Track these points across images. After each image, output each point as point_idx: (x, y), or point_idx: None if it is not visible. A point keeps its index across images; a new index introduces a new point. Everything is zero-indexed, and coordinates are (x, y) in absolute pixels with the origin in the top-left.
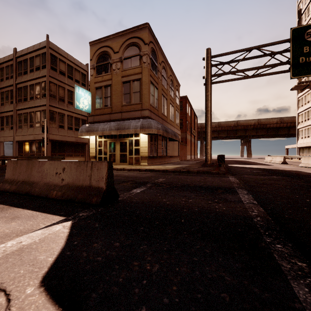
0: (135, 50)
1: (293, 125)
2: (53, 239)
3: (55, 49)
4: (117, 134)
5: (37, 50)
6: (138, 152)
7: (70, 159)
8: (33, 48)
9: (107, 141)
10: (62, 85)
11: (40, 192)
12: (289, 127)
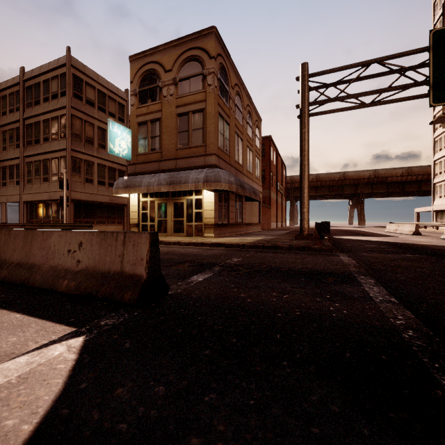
0: (196, 67)
1: (426, 178)
2: (44, 376)
3: (80, 68)
4: (169, 192)
5: (53, 69)
6: (200, 218)
7: (101, 227)
8: (48, 66)
9: (154, 201)
10: (90, 120)
11: (42, 282)
12: (420, 181)
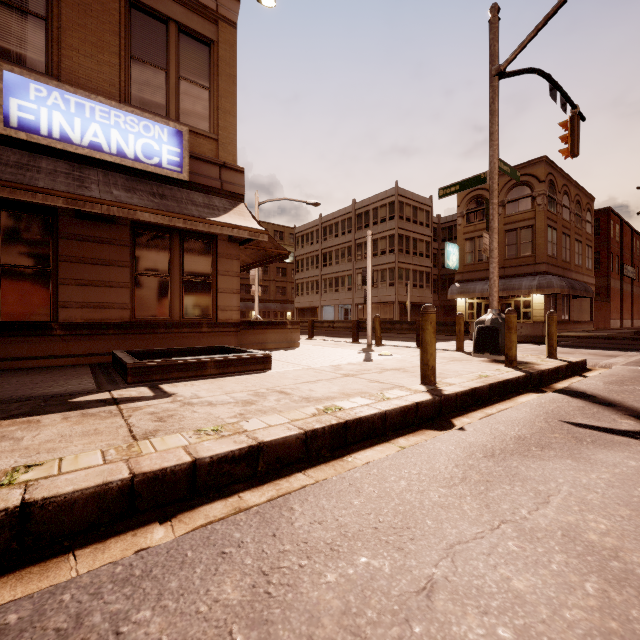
0: (524, 190)
1: None
2: None
3: (403, 194)
4: None
5: (382, 199)
6: (528, 316)
7: None
8: (378, 198)
9: (481, 302)
10: (408, 234)
11: None
12: None
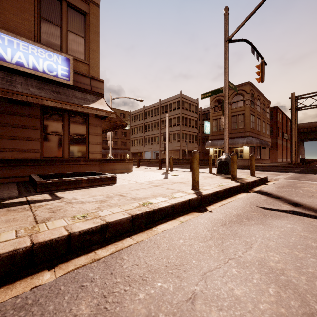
0: (240, 97)
1: None
2: None
3: (184, 97)
4: None
5: (174, 99)
6: (242, 156)
7: None
8: (172, 98)
9: (220, 150)
10: (186, 116)
11: None
12: None
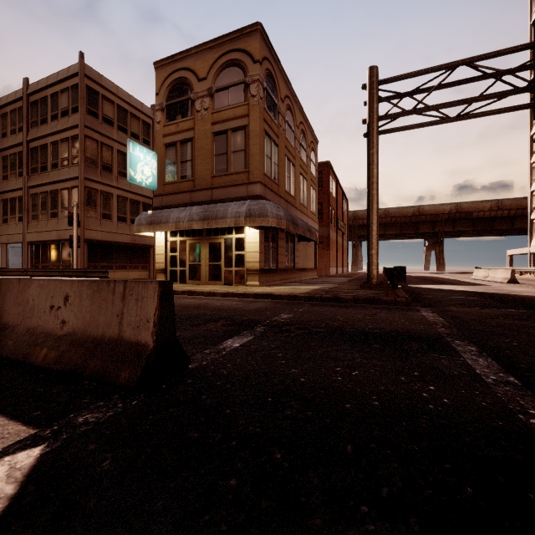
0: (236, 73)
1: (521, 213)
2: None
3: (95, 78)
4: (204, 229)
5: (63, 80)
6: (241, 262)
7: (122, 273)
8: (57, 77)
9: (185, 241)
10: (108, 142)
11: (14, 350)
12: (513, 217)
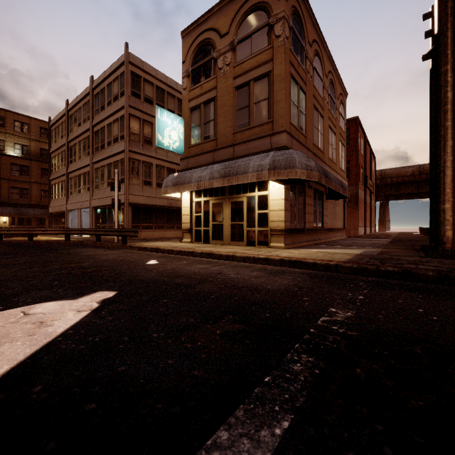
0: (259, 18)
1: None
2: None
3: (138, 64)
4: (226, 188)
5: (114, 71)
6: (265, 221)
7: (160, 233)
8: (111, 69)
9: (208, 201)
10: (148, 119)
11: None
12: None
